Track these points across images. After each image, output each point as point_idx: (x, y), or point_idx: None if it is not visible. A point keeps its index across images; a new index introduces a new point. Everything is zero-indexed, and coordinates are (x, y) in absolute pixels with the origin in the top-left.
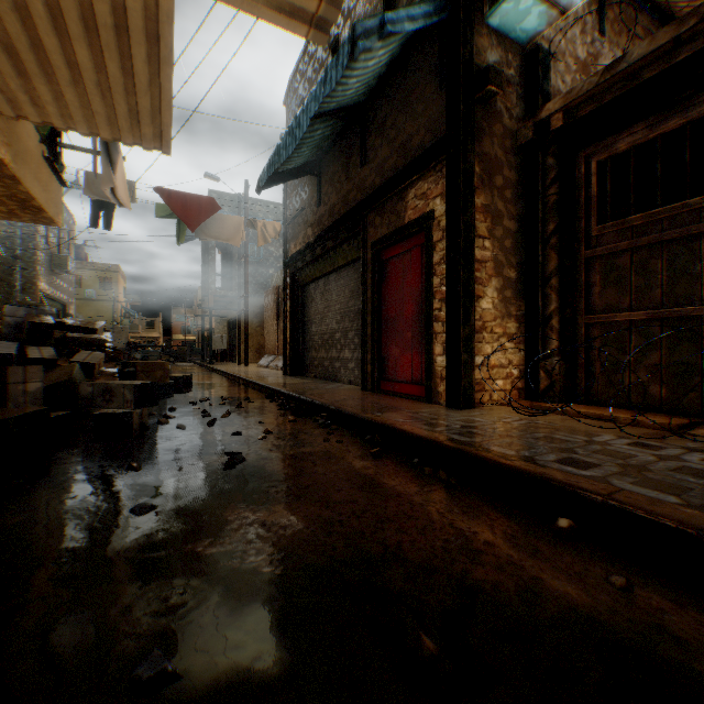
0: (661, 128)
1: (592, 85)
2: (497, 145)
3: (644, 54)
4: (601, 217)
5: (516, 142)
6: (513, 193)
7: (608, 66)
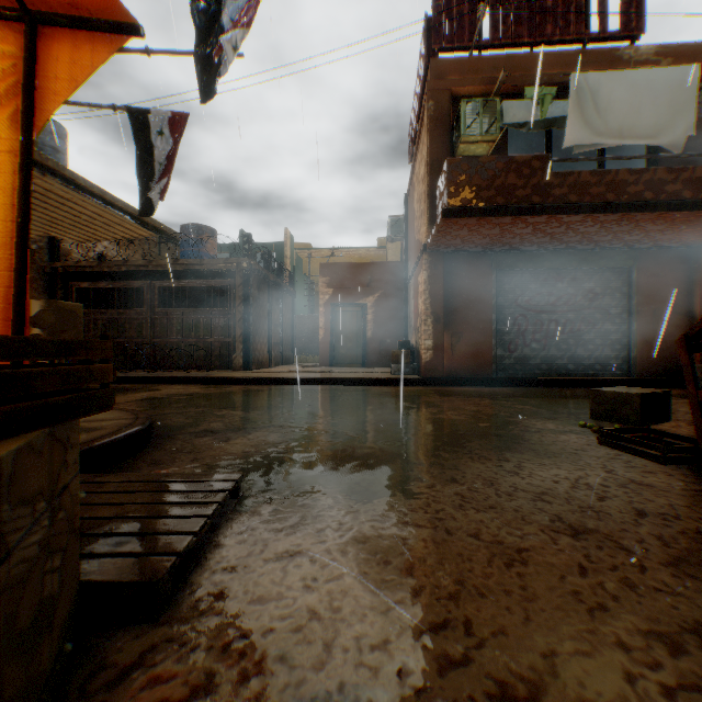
0: (94, 286)
1: (74, 265)
2: (37, 272)
3: (87, 265)
4: (88, 301)
5: (47, 270)
6: (45, 290)
7: (78, 262)
